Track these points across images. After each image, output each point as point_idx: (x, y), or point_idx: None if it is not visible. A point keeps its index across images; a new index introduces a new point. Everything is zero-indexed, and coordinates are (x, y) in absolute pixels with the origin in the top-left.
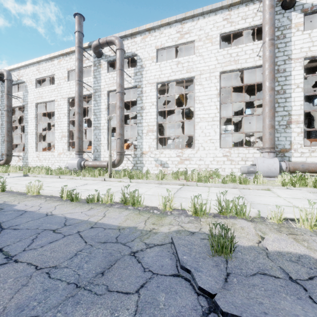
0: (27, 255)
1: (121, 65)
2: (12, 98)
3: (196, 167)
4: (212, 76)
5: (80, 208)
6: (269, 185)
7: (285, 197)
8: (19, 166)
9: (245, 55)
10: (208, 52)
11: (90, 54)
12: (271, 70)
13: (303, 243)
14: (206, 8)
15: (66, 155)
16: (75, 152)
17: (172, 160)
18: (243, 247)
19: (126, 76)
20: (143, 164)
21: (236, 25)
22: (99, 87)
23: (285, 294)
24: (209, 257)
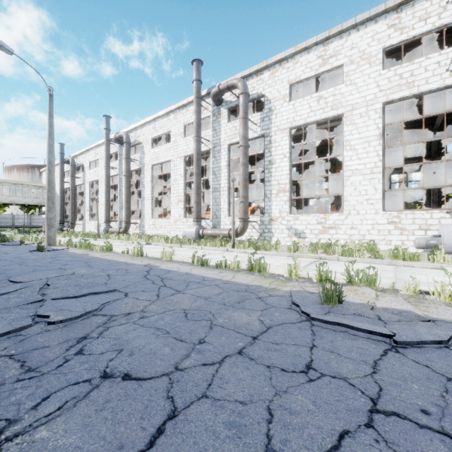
0: (188, 291)
1: (244, 112)
2: (130, 162)
3: (346, 238)
4: (371, 109)
5: (212, 271)
6: None
7: None
8: (138, 234)
9: (426, 72)
10: (364, 78)
11: (209, 102)
12: None
13: (421, 308)
14: (360, 17)
15: (183, 222)
16: (191, 219)
17: (311, 228)
18: (354, 303)
19: (251, 124)
20: (272, 233)
21: (410, 30)
22: (219, 141)
23: (366, 323)
24: (319, 305)
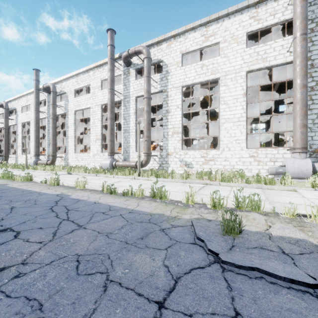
0: (91, 225)
1: (148, 72)
2: (56, 107)
3: (221, 167)
4: (238, 76)
5: (119, 199)
6: (298, 186)
7: (309, 198)
8: (62, 165)
9: (274, 52)
10: (233, 53)
11: (121, 64)
12: (303, 66)
13: (308, 233)
14: (231, 9)
15: (100, 156)
16: (107, 153)
17: (197, 160)
18: (251, 231)
19: (153, 82)
20: (169, 164)
21: (264, 21)
22: (128, 93)
23: (274, 260)
24: (220, 236)
